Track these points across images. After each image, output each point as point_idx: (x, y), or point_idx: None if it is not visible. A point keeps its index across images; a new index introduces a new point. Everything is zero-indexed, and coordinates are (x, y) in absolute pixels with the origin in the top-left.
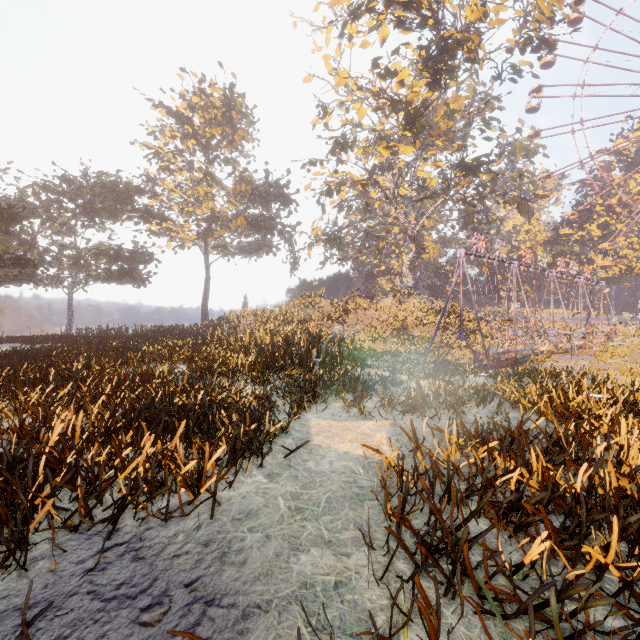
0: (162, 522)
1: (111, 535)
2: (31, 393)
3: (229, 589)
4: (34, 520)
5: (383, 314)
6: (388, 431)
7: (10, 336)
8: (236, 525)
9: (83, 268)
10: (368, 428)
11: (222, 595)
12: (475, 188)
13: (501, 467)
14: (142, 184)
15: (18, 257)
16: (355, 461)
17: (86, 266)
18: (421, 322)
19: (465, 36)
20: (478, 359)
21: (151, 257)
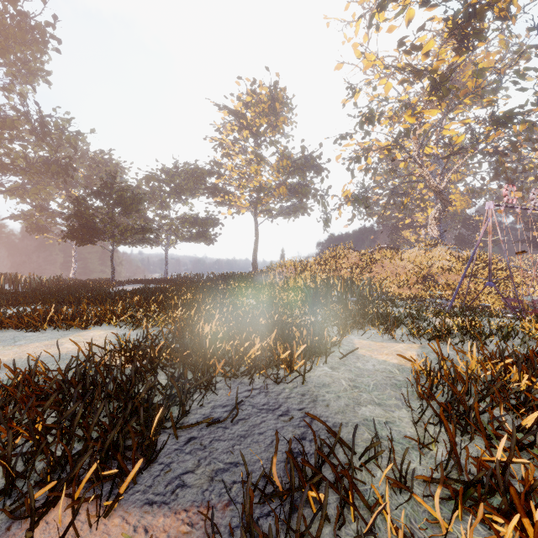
0: (274, 382)
1: (250, 384)
2: (175, 312)
3: (322, 415)
4: (217, 368)
5: (408, 263)
6: (417, 351)
7: (136, 279)
8: (317, 389)
9: (174, 232)
10: (400, 348)
11: (319, 416)
12: (508, 139)
13: (514, 377)
14: (211, 168)
15: (143, 227)
16: (392, 366)
17: (176, 230)
18: (447, 270)
19: None
20: (509, 305)
21: (217, 222)
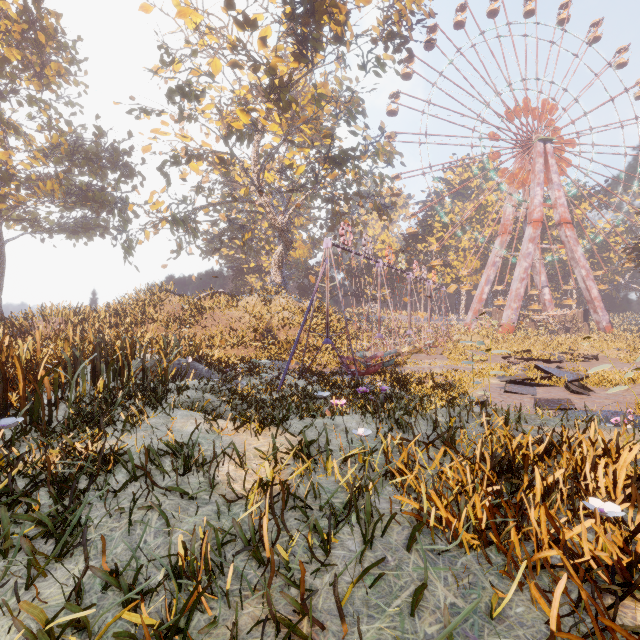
0: None
1: None
2: None
3: None
4: None
5: (246, 314)
6: None
7: None
8: None
9: None
10: None
11: None
12: (342, 186)
13: None
14: None
15: None
16: None
17: None
18: (288, 323)
19: (332, 0)
20: (346, 367)
21: None
